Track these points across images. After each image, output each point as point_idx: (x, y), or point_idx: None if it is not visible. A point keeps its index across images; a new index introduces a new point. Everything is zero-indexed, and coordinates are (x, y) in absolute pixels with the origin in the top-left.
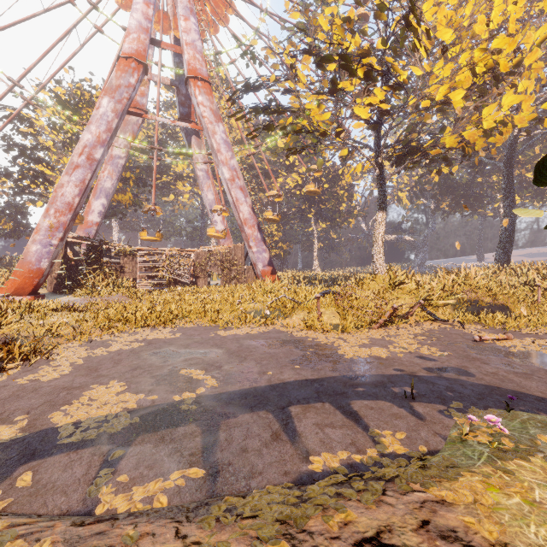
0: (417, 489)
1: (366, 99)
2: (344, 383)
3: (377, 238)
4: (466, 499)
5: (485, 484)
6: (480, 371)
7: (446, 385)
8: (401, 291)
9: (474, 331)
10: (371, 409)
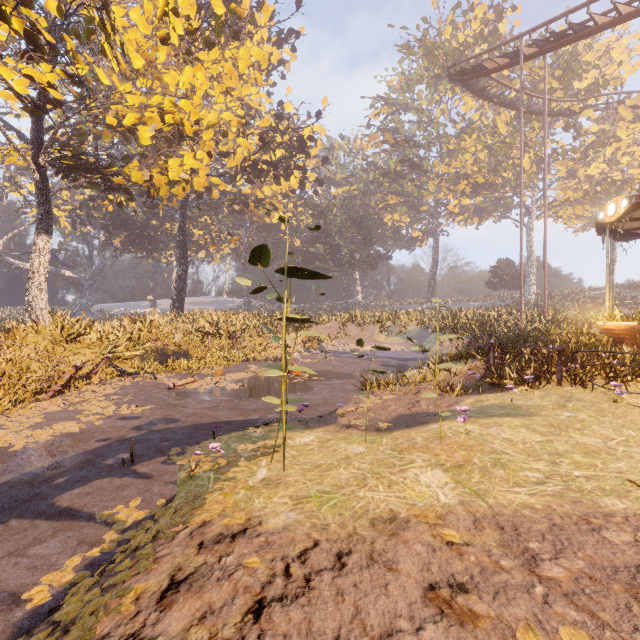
0: (180, 530)
1: (25, 67)
2: (29, 483)
3: (37, 272)
4: (218, 511)
5: (223, 494)
6: (184, 415)
7: (160, 437)
8: (79, 344)
9: (166, 379)
10: (88, 495)
